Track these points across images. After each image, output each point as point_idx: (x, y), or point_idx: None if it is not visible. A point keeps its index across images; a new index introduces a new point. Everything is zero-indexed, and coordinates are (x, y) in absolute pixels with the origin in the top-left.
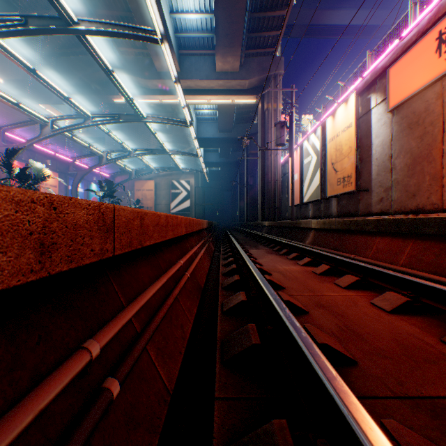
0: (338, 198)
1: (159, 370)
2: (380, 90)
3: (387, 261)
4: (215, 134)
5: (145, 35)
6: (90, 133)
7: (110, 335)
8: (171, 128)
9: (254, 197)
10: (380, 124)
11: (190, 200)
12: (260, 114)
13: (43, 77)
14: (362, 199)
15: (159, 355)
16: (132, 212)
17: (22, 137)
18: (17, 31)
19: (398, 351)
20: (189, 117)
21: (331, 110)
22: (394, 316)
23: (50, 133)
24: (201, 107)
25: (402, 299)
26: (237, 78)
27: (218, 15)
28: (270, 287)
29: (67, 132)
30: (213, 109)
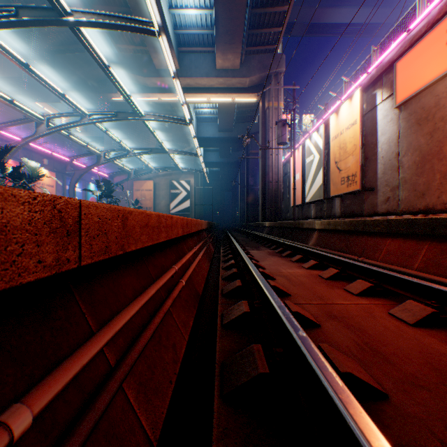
0: (341, 198)
1: (139, 415)
2: (387, 85)
3: (400, 265)
4: (215, 133)
5: (141, 27)
6: (89, 132)
7: (56, 388)
8: (170, 127)
9: (255, 197)
10: (387, 121)
11: (190, 200)
12: (261, 113)
13: (37, 72)
14: (366, 199)
15: (141, 393)
16: (110, 210)
17: (17, 136)
18: (7, 23)
19: (436, 379)
20: (188, 115)
21: (334, 107)
22: (419, 330)
23: (46, 131)
24: (200, 106)
25: (426, 310)
26: (237, 76)
27: (218, 10)
28: (277, 297)
29: (63, 130)
30: (213, 108)
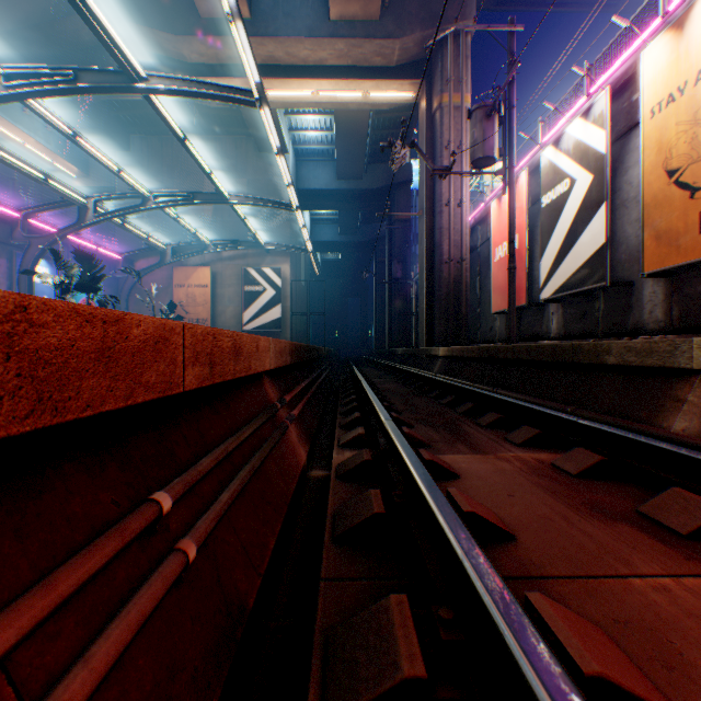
0: (673, 280)
1: None
2: None
3: None
4: (331, 182)
5: None
6: (93, 179)
7: None
8: (244, 166)
9: (404, 302)
10: None
11: (282, 306)
12: (425, 120)
13: None
14: None
15: None
16: None
17: None
18: None
19: None
20: (253, 67)
21: (634, 47)
22: None
23: None
24: (302, 125)
25: None
26: (375, 34)
27: None
28: None
29: None
30: (326, 130)
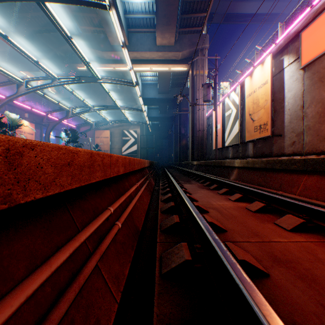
0: (254, 143)
1: None
2: (293, 51)
3: (319, 199)
4: (156, 95)
5: (95, 1)
6: (62, 94)
7: None
8: (122, 90)
9: (185, 143)
10: (293, 80)
11: (137, 145)
12: (191, 79)
13: (14, 42)
14: (275, 143)
15: None
16: None
17: (4, 95)
18: None
19: None
20: (134, 78)
21: (247, 72)
22: None
23: (25, 91)
24: (145, 75)
25: None
26: (172, 50)
27: None
28: (225, 248)
29: (38, 90)
30: (154, 76)
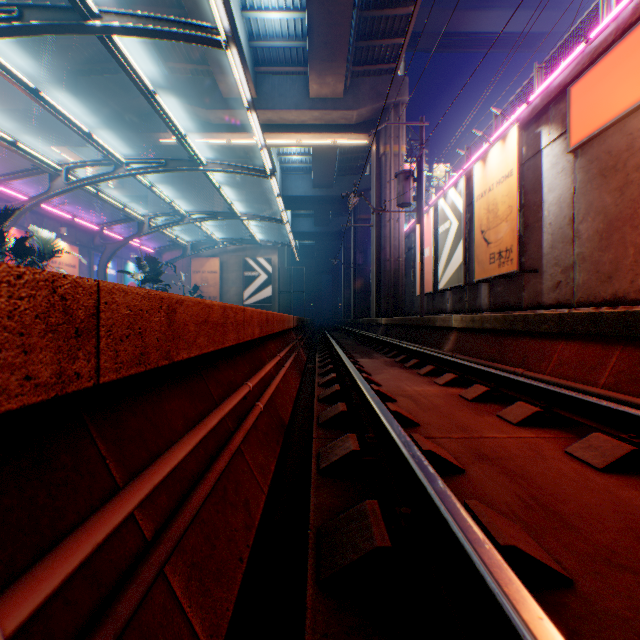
0: (490, 284)
1: (189, 617)
2: (556, 120)
3: (578, 380)
4: (308, 190)
5: (201, 35)
6: (127, 189)
7: (49, 586)
8: (243, 182)
9: (365, 282)
10: (556, 171)
11: (272, 286)
12: (375, 161)
13: (51, 101)
14: (527, 284)
15: (194, 581)
16: (147, 298)
17: (24, 193)
18: (6, 29)
19: None
20: (269, 163)
21: (479, 153)
22: (611, 478)
23: (64, 187)
24: (287, 152)
25: (622, 447)
26: (340, 108)
27: (312, 13)
28: (401, 429)
29: (89, 185)
30: (305, 155)
